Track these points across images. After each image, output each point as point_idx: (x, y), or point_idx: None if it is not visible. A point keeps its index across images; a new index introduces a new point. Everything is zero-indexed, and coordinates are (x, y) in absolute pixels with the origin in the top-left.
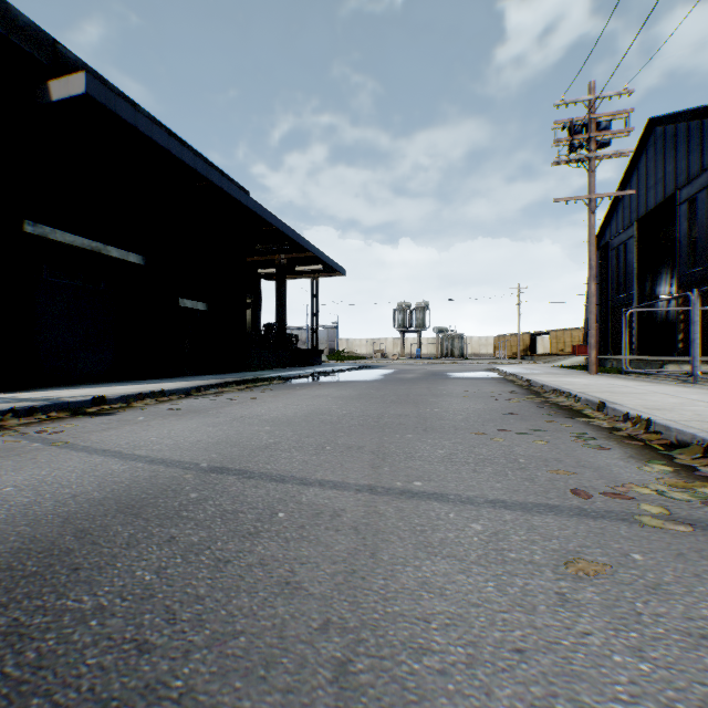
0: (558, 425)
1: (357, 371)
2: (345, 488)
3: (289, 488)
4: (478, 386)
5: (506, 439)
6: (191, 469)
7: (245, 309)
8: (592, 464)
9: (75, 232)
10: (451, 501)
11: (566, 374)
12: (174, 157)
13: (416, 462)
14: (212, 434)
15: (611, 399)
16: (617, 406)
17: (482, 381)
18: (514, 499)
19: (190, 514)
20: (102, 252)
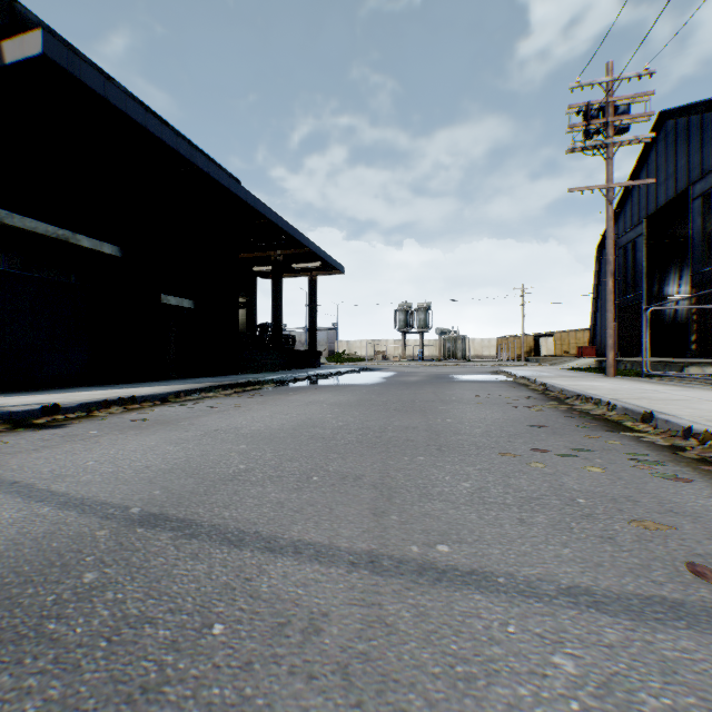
0: (601, 441)
1: (357, 373)
2: (333, 559)
3: (246, 559)
4: (489, 391)
5: (546, 464)
6: (114, 518)
7: (236, 307)
8: (682, 506)
9: (38, 218)
10: (503, 591)
11: (582, 377)
12: (153, 137)
13: (435, 505)
14: (170, 455)
15: (655, 408)
16: (671, 418)
17: (492, 384)
18: (603, 585)
19: (60, 628)
20: (70, 241)
